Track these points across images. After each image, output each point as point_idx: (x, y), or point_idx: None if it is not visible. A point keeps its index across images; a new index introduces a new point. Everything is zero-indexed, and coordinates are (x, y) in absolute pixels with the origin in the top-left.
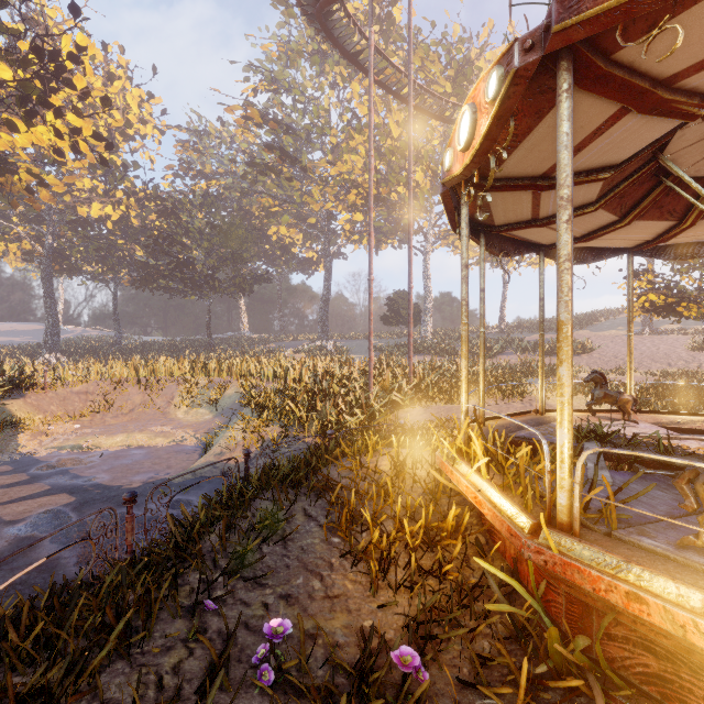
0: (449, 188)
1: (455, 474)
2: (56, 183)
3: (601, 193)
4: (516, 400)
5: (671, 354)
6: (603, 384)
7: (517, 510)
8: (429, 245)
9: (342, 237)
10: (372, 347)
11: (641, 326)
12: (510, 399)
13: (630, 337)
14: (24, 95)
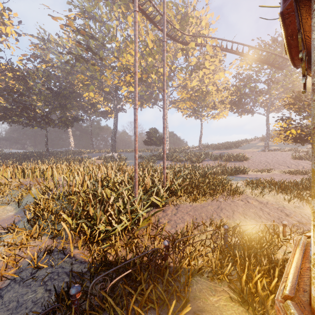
0: None
1: None
2: None
3: None
4: (237, 198)
5: (286, 161)
6: None
7: None
8: (167, 106)
9: (123, 100)
10: (136, 161)
11: (264, 147)
12: (232, 196)
13: None
14: None
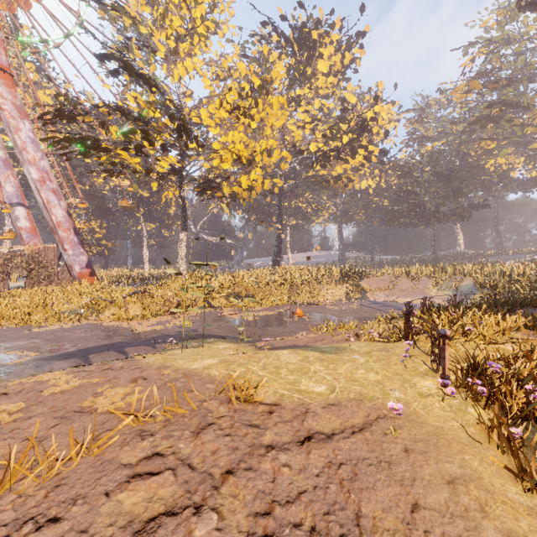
0: None
1: None
2: (355, 178)
3: None
4: None
5: None
6: None
7: None
8: None
9: None
10: None
11: None
12: None
13: None
14: (353, 146)
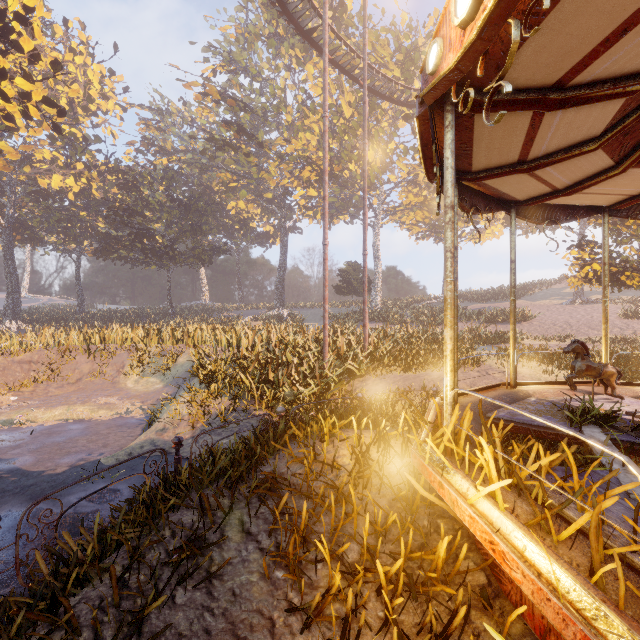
0: (428, 108)
1: (448, 491)
2: (10, 150)
3: (610, 123)
4: (472, 369)
5: None
6: (585, 355)
7: (596, 603)
8: (379, 220)
9: (297, 212)
10: (326, 314)
11: (573, 296)
12: (466, 367)
13: (606, 303)
14: None
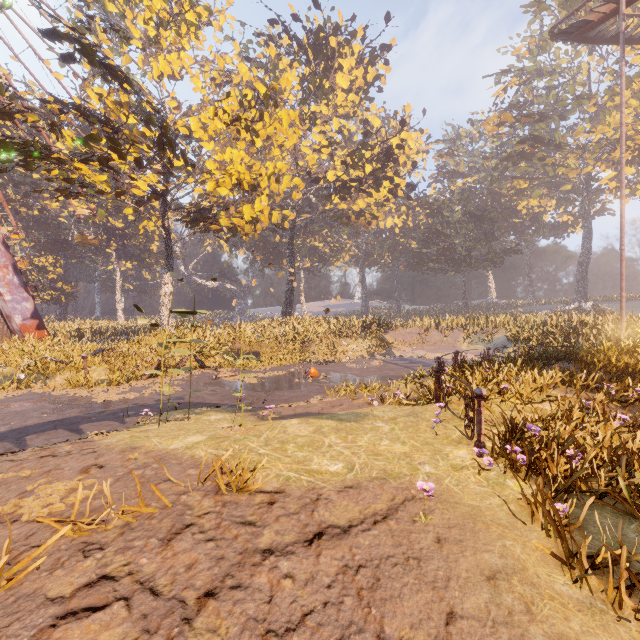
0: None
1: None
2: (379, 215)
3: None
4: None
5: None
6: None
7: None
8: None
9: (606, 193)
10: (622, 299)
11: None
12: None
13: None
14: (377, 177)
